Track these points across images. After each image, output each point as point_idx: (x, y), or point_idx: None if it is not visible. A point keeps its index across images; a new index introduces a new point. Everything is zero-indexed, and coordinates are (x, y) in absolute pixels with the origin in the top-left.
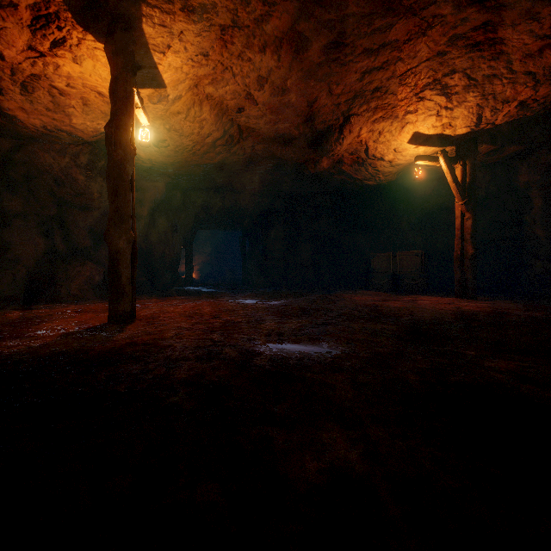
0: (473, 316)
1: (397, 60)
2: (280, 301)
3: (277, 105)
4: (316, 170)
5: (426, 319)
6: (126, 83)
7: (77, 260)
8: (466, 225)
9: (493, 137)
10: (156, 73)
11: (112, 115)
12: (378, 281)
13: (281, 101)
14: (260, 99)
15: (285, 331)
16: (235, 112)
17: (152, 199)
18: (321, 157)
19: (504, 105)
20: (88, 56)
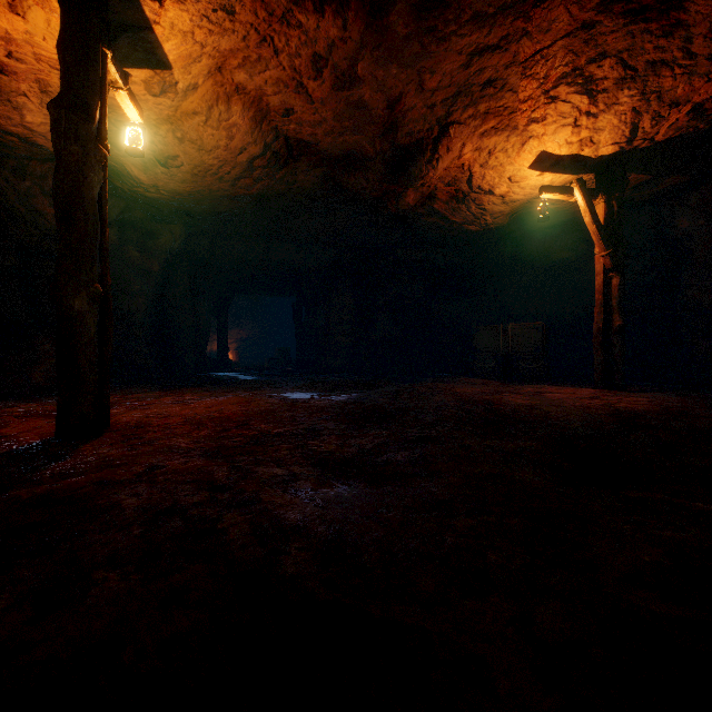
0: (639, 419)
1: (521, 35)
2: (346, 396)
3: (343, 104)
4: (398, 208)
5: (576, 427)
6: (88, 35)
7: (44, 334)
8: (610, 285)
9: (647, 162)
10: (152, 40)
11: (61, 87)
12: (482, 365)
13: (349, 98)
14: (317, 94)
15: (354, 454)
16: (280, 115)
17: (166, 248)
18: (406, 189)
19: (671, 110)
20: (34, 1)
